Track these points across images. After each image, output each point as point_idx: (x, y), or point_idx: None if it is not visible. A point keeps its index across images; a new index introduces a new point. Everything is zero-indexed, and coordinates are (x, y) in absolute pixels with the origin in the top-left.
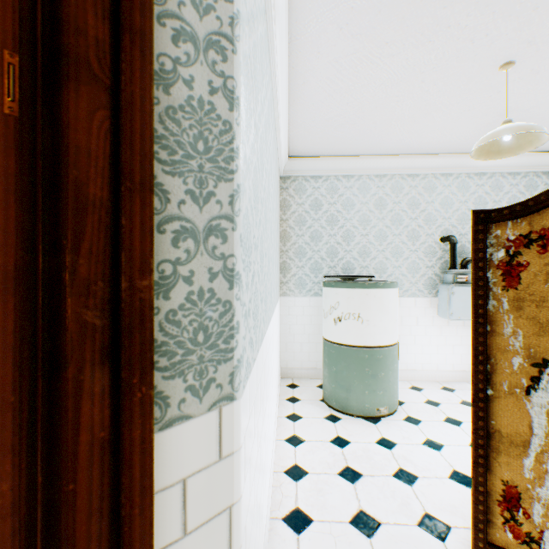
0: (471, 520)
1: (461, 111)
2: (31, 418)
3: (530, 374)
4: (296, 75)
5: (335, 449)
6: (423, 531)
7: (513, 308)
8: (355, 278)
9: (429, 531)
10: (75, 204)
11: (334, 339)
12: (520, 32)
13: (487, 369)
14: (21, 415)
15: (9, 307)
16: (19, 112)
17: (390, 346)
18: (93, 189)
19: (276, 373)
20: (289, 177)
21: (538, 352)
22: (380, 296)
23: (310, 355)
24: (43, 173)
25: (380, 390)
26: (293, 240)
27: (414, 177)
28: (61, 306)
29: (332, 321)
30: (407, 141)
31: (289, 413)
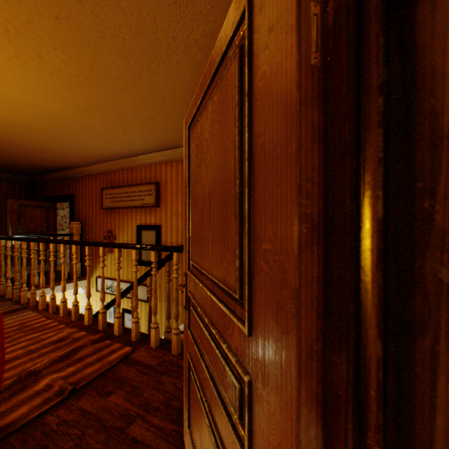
0: None
1: None
2: (353, 376)
3: None
4: None
5: None
6: None
7: None
8: None
9: None
10: (429, 139)
11: None
12: None
13: None
14: (347, 372)
15: (312, 256)
16: (318, 62)
17: None
18: (445, 118)
19: None
20: None
21: None
22: None
23: None
24: (385, 109)
25: None
26: None
27: None
28: (412, 261)
29: None
30: None
31: None
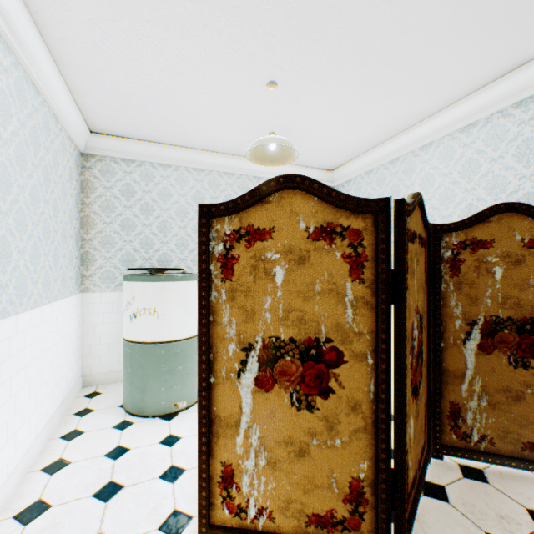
0: (197, 508)
1: (253, 120)
2: None
3: (241, 358)
4: (47, 24)
5: (107, 463)
6: (161, 533)
7: (230, 298)
8: (163, 270)
9: (168, 531)
10: None
11: (131, 337)
12: (270, 55)
13: (211, 358)
14: None
15: None
16: None
17: (191, 339)
18: None
19: (46, 387)
20: (94, 155)
21: (246, 338)
22: (178, 289)
23: (122, 356)
24: None
25: (178, 384)
26: (100, 228)
27: (231, 175)
28: None
29: (129, 317)
30: (218, 140)
31: (68, 431)
